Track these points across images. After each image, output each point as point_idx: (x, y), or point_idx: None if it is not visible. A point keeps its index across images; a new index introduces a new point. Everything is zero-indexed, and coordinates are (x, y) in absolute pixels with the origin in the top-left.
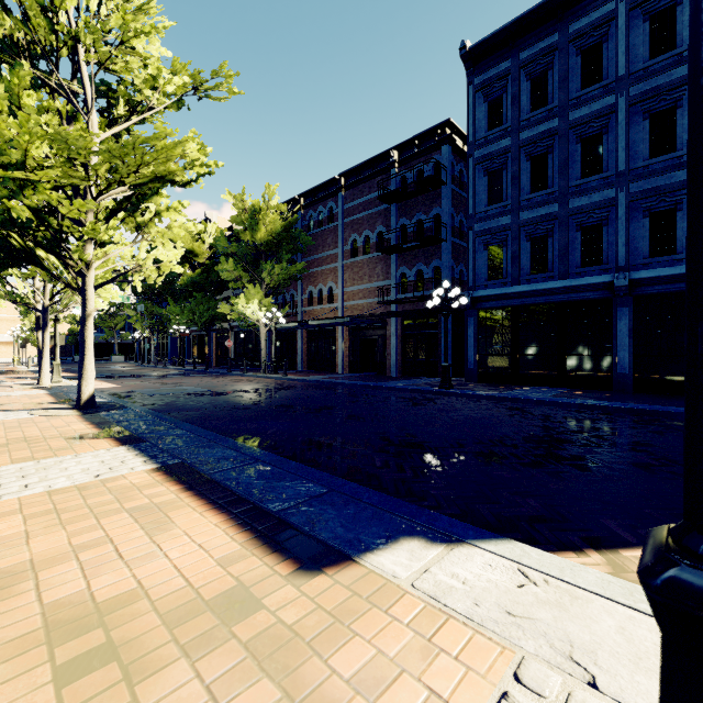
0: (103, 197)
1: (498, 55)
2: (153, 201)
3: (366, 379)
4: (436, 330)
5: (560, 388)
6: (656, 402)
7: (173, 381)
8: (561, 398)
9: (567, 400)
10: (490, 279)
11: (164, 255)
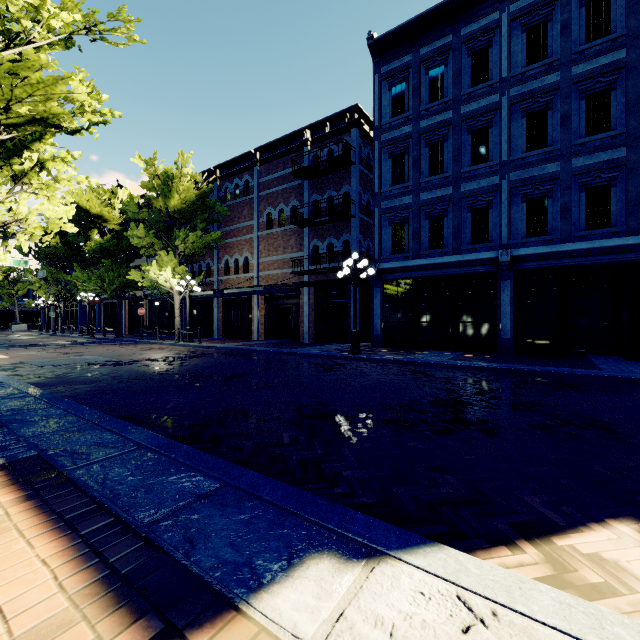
0: None
1: (401, 49)
2: (34, 148)
3: (280, 346)
4: (346, 299)
5: (454, 351)
6: (534, 363)
7: (74, 350)
8: (457, 361)
9: (462, 363)
10: (394, 253)
11: (51, 211)
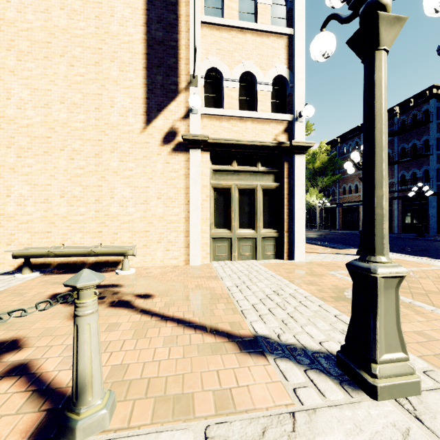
0: None
1: None
2: None
3: None
4: (426, 206)
5: None
6: None
7: None
8: None
9: None
10: None
11: None
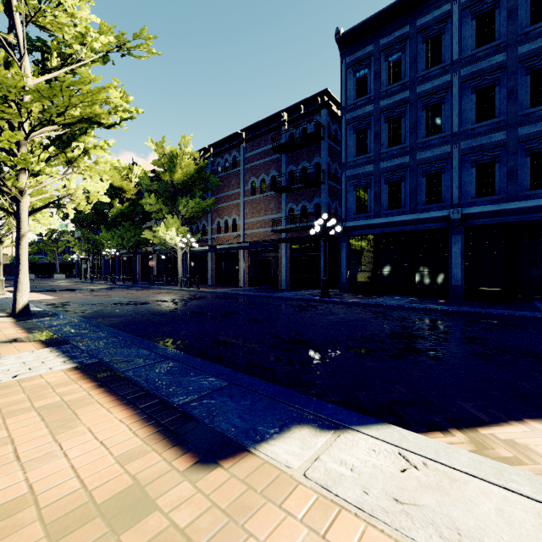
0: (36, 133)
1: (364, 40)
2: (81, 140)
3: (262, 291)
4: (317, 252)
5: (411, 296)
6: (482, 306)
7: (103, 294)
8: (412, 304)
9: (417, 305)
10: (358, 213)
11: (92, 186)
